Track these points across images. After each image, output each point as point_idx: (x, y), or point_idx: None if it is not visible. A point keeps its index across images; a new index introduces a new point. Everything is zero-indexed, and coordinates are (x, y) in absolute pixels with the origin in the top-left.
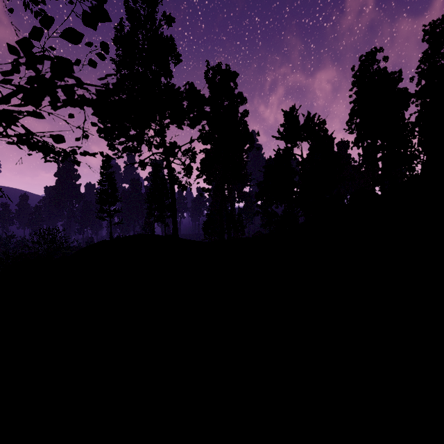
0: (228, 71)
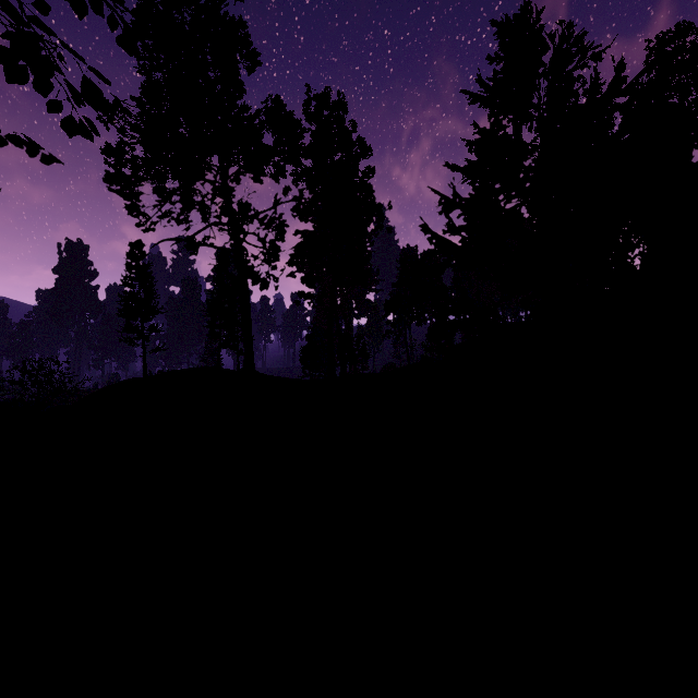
0: (342, 102)
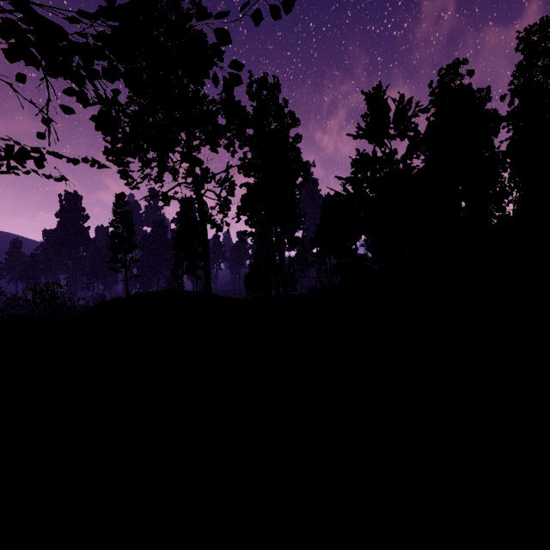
0: (276, 84)
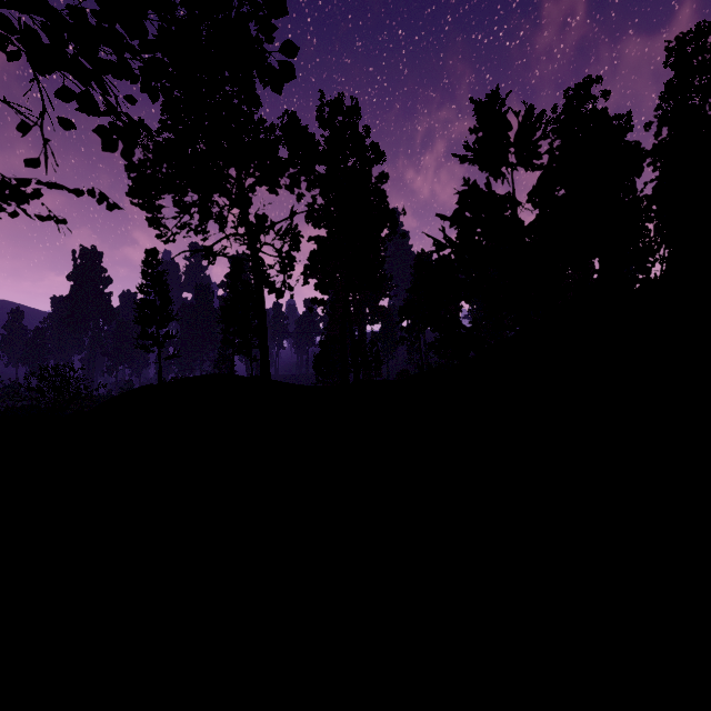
0: (355, 108)
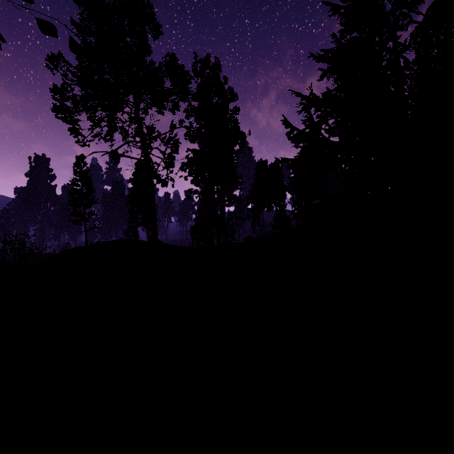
0: (218, 64)
